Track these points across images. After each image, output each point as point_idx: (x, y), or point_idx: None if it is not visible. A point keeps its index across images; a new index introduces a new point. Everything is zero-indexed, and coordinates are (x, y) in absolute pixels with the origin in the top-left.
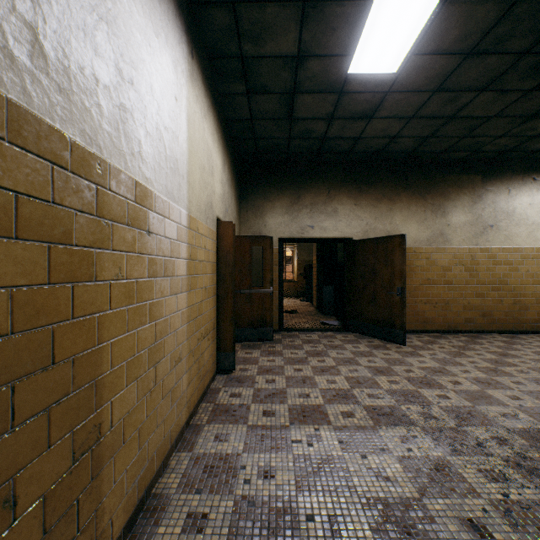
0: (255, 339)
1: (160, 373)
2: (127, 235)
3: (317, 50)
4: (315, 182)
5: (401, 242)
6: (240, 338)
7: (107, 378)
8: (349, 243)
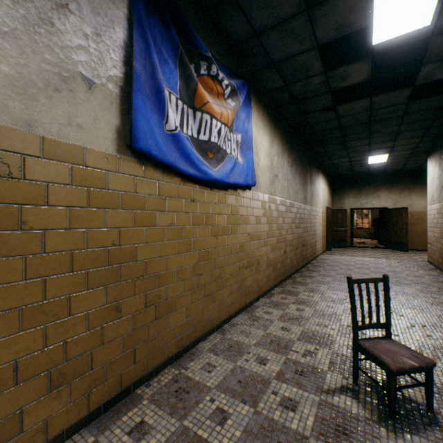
0: (338, 247)
1: (319, 239)
2: (317, 217)
3: (356, 163)
4: (368, 184)
5: (405, 210)
6: (332, 246)
7: (316, 234)
8: (386, 209)
